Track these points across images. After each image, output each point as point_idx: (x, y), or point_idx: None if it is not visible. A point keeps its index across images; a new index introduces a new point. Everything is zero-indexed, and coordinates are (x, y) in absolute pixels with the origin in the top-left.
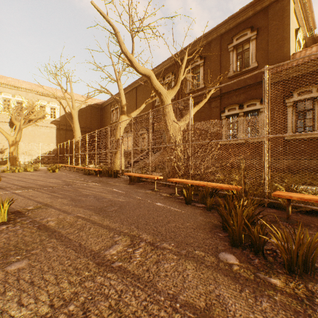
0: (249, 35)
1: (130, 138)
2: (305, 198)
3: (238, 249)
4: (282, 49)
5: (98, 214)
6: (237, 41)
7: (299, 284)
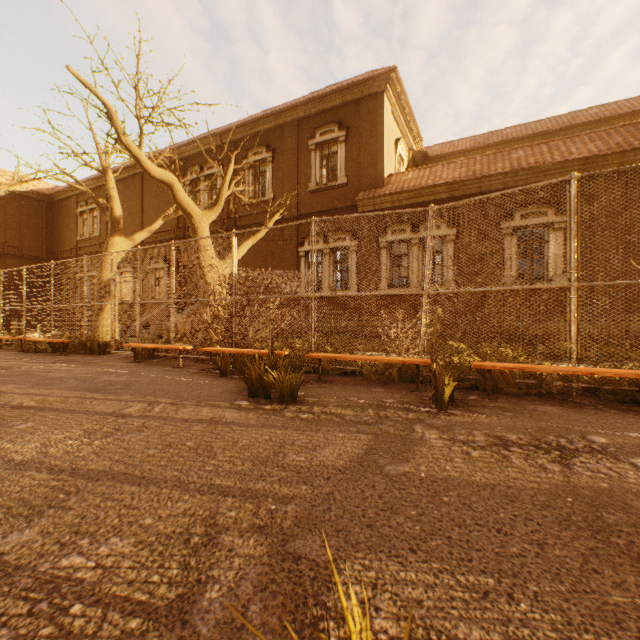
0: (337, 134)
1: (135, 284)
2: (327, 356)
3: (254, 398)
4: (376, 167)
5: (96, 393)
6: (321, 138)
7: (283, 406)
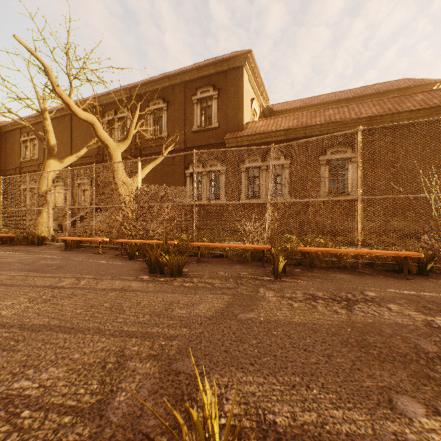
0: (211, 93)
1: (66, 194)
2: (204, 244)
3: (153, 274)
4: (238, 117)
5: (36, 272)
6: (201, 95)
7: (172, 278)
